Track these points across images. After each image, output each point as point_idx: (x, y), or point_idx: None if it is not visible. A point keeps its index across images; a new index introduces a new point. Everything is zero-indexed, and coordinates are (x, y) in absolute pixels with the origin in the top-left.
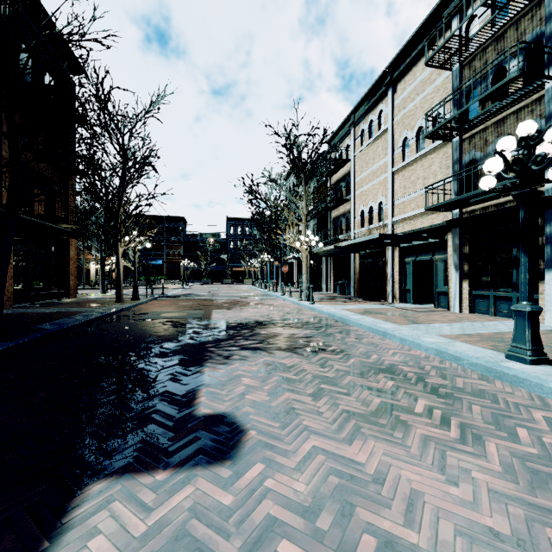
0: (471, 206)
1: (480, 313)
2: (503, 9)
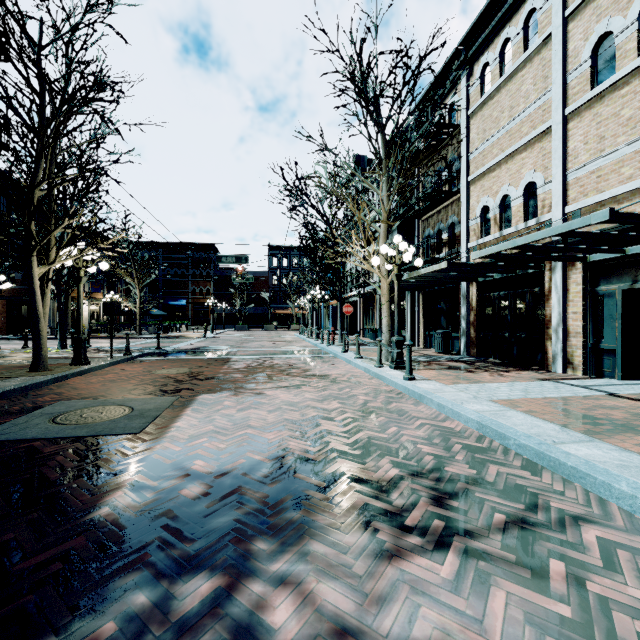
0: None
1: None
2: None
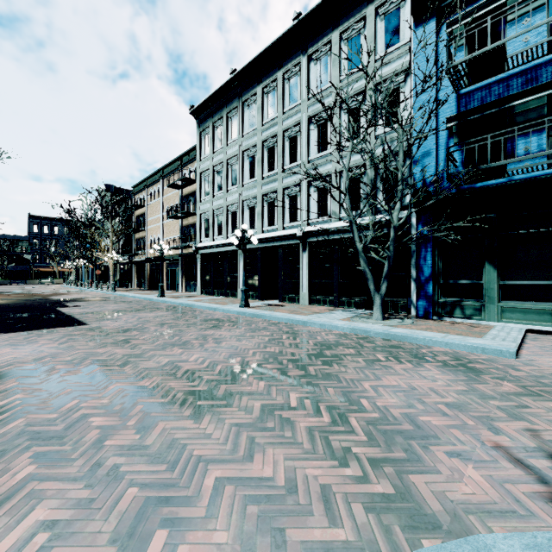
0: (185, 249)
1: (188, 292)
2: (187, 182)
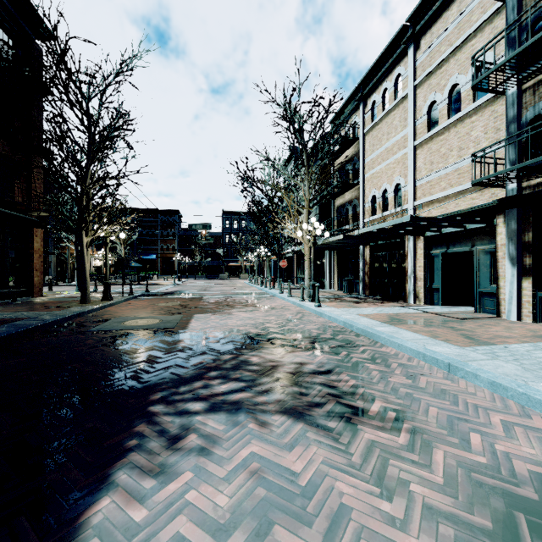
0: (537, 178)
1: None
2: None
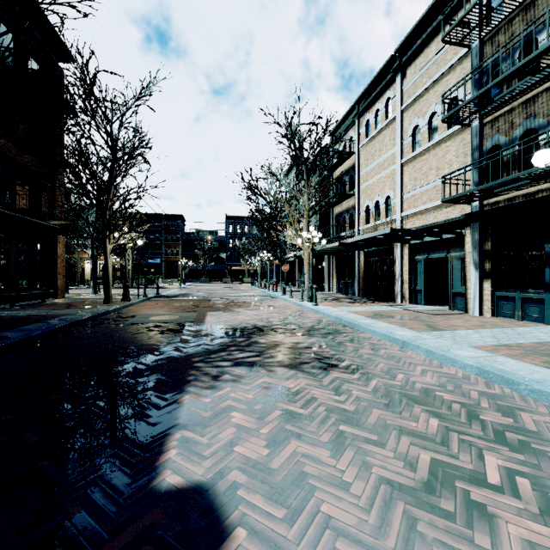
0: (494, 197)
1: (505, 317)
2: None
